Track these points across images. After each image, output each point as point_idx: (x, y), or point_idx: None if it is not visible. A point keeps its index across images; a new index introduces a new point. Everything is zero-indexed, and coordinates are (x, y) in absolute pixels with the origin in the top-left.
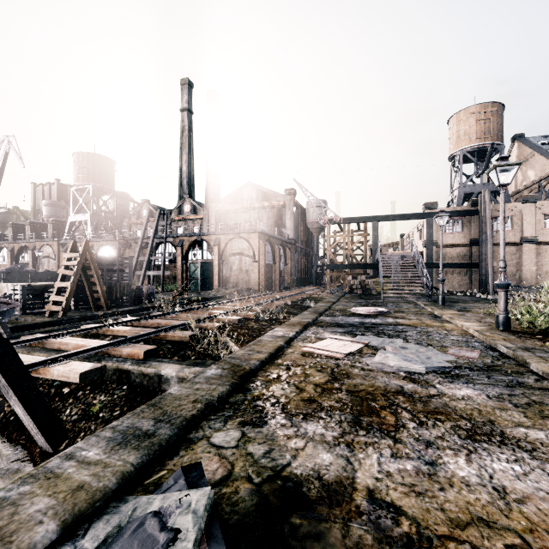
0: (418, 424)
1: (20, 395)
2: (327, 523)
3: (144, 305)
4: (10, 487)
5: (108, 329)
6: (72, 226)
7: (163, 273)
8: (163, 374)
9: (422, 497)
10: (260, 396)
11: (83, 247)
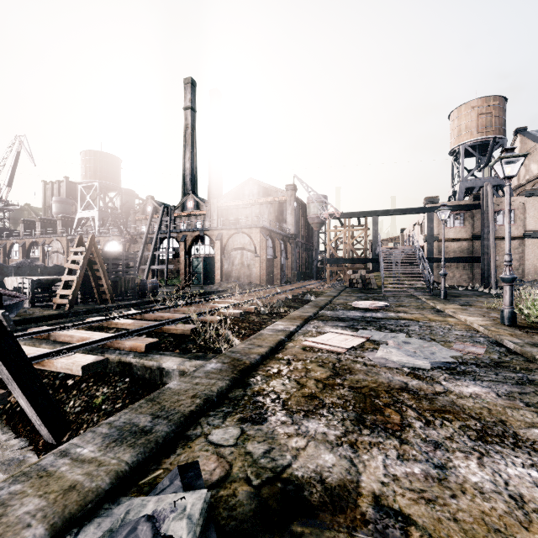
0: (424, 423)
1: (23, 387)
2: (330, 532)
3: (148, 299)
4: (1, 486)
5: (112, 322)
6: (80, 222)
7: (167, 267)
8: (164, 367)
9: (432, 505)
10: (260, 392)
11: (89, 242)
